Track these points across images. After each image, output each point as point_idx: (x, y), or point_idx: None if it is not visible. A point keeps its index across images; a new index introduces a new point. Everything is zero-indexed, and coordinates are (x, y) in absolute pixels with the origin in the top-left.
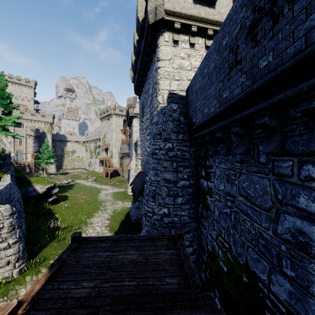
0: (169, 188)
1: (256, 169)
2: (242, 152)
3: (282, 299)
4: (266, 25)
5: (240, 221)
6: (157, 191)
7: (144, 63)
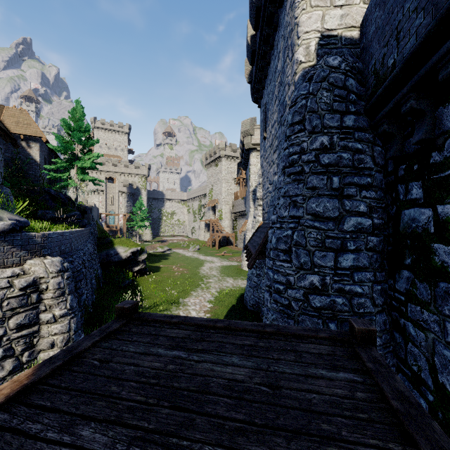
0: (323, 233)
1: None
2: None
3: None
4: None
5: None
6: (296, 238)
7: (268, 24)
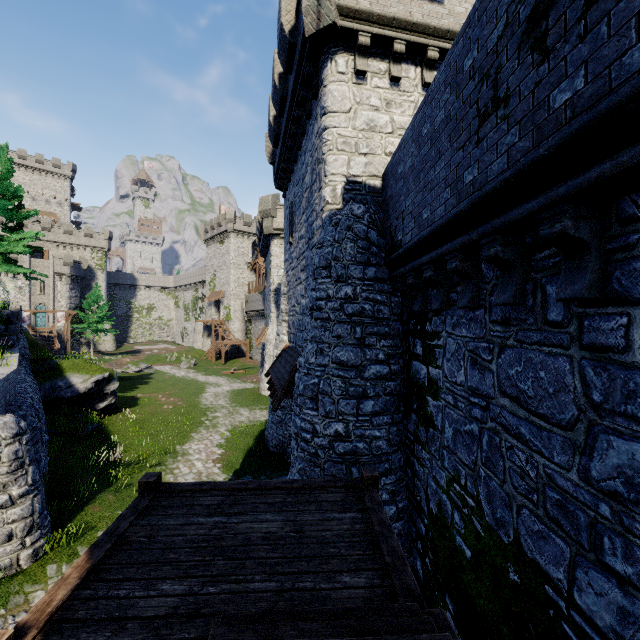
0: (347, 381)
1: (539, 336)
2: (508, 300)
3: (602, 624)
4: (568, 11)
5: (503, 450)
6: (322, 387)
7: (294, 122)
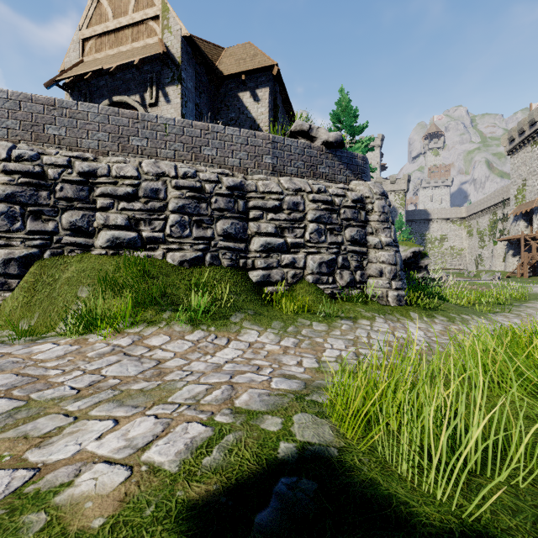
0: None
1: None
2: None
3: None
4: None
5: None
6: None
7: None
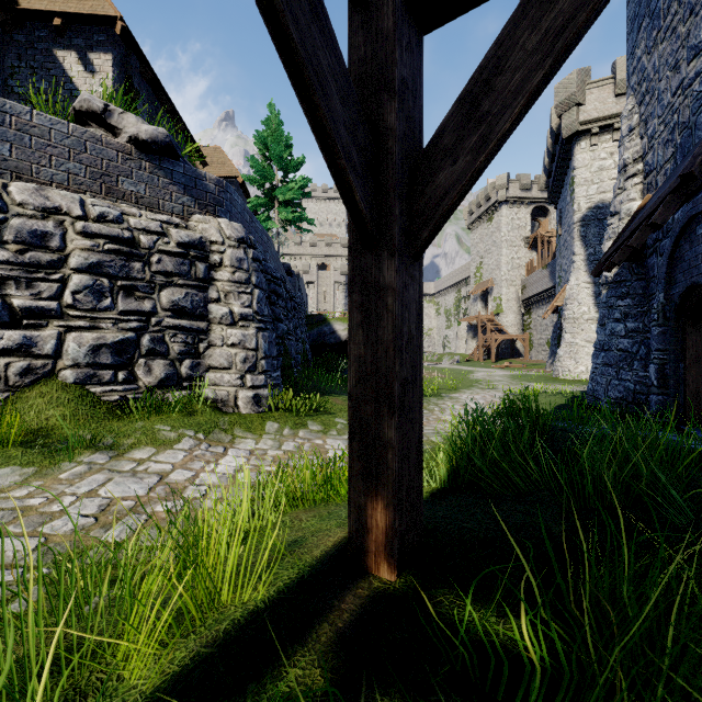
0: None
1: None
2: None
3: None
4: None
5: None
6: None
7: None
